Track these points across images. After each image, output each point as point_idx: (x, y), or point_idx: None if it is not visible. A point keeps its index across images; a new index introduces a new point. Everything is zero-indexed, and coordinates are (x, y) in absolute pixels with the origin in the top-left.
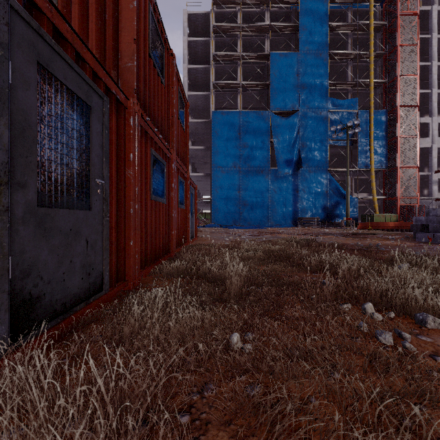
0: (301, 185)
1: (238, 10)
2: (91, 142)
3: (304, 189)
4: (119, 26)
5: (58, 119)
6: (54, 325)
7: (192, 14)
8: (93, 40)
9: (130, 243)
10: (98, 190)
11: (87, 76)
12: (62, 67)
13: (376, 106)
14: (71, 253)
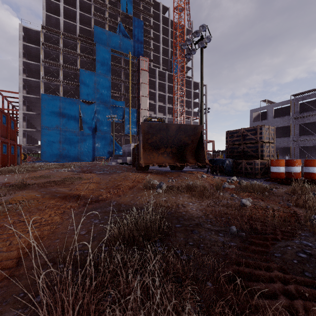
0: (97, 140)
1: (60, 37)
2: None
3: (98, 142)
4: None
5: None
6: None
7: (26, 28)
8: None
9: None
10: None
11: None
12: None
13: (134, 106)
14: None
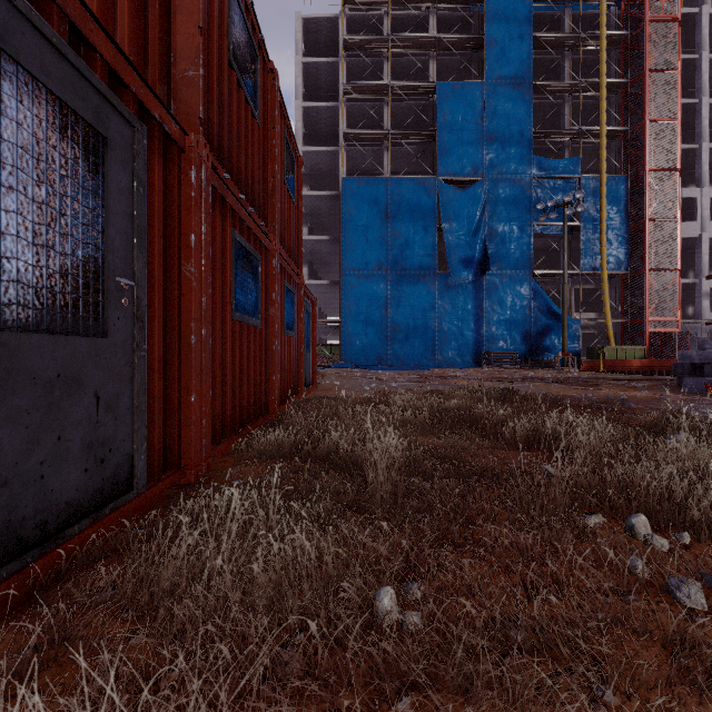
0: (488, 300)
1: (384, 13)
2: (107, 206)
3: (492, 305)
4: (173, 4)
5: (27, 153)
6: (17, 571)
7: (309, 20)
8: (125, 30)
9: (190, 398)
10: (123, 298)
11: (98, 77)
12: (37, 48)
13: (610, 170)
14: (61, 421)
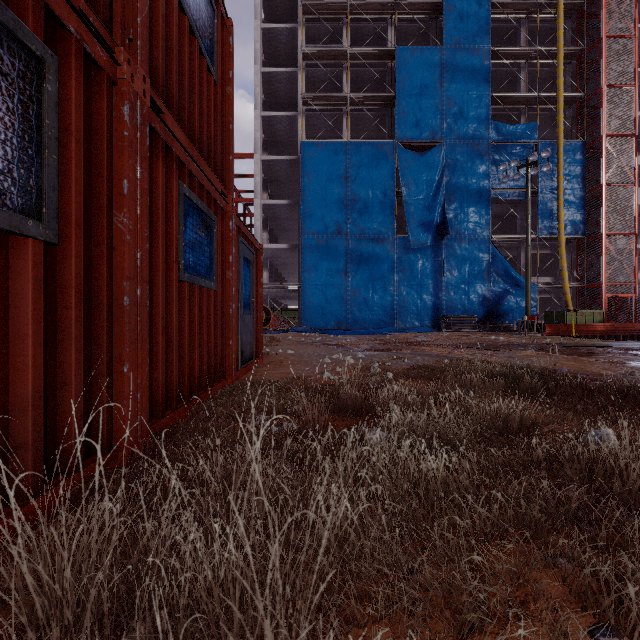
0: (446, 264)
1: None
2: None
3: (451, 270)
4: None
5: None
6: None
7: None
8: None
9: None
10: None
11: None
12: None
13: (565, 136)
14: None
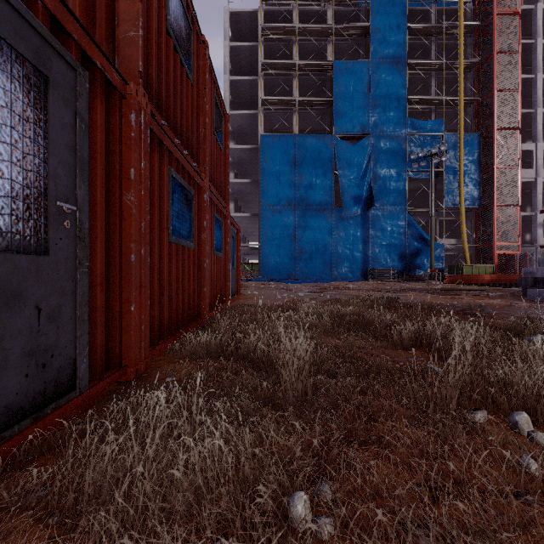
0: (373, 229)
1: (293, 8)
2: (49, 138)
3: (376, 233)
4: None
5: None
6: None
7: (235, 13)
8: None
9: (130, 307)
10: (65, 221)
11: (39, 21)
12: None
13: (466, 129)
14: None
